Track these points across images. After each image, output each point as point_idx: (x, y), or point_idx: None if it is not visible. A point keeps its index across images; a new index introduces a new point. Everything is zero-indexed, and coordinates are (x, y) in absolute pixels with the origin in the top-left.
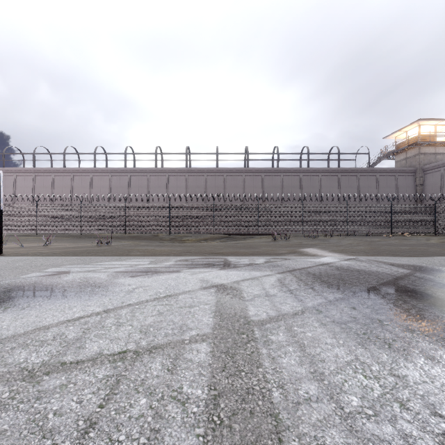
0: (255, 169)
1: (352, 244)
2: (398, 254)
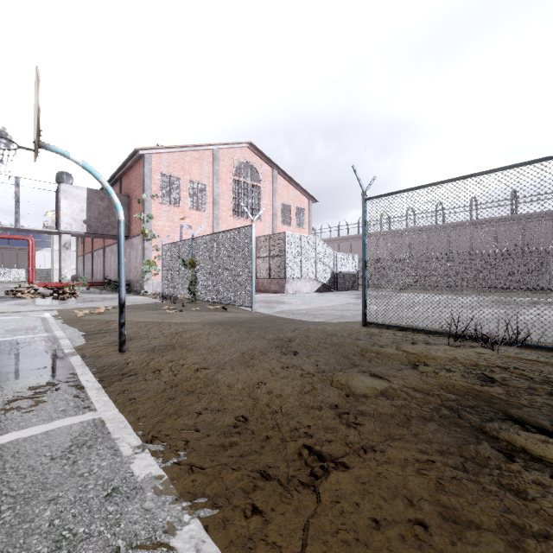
0: None
1: None
2: None
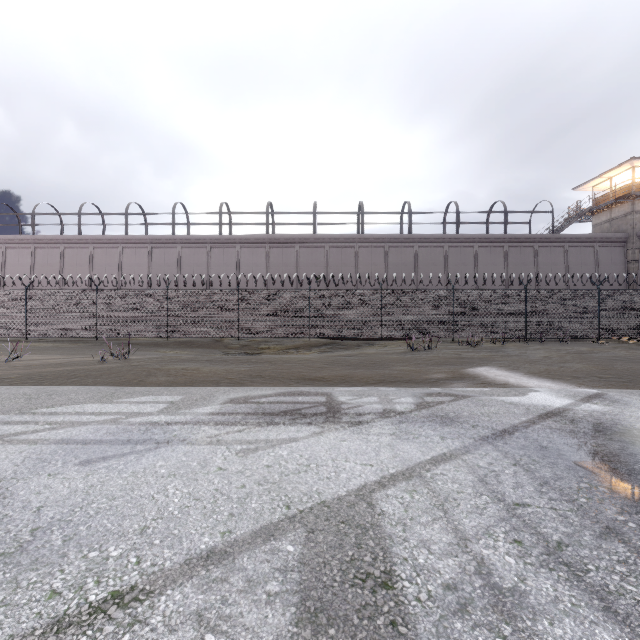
0: (374, 237)
1: (553, 358)
2: None
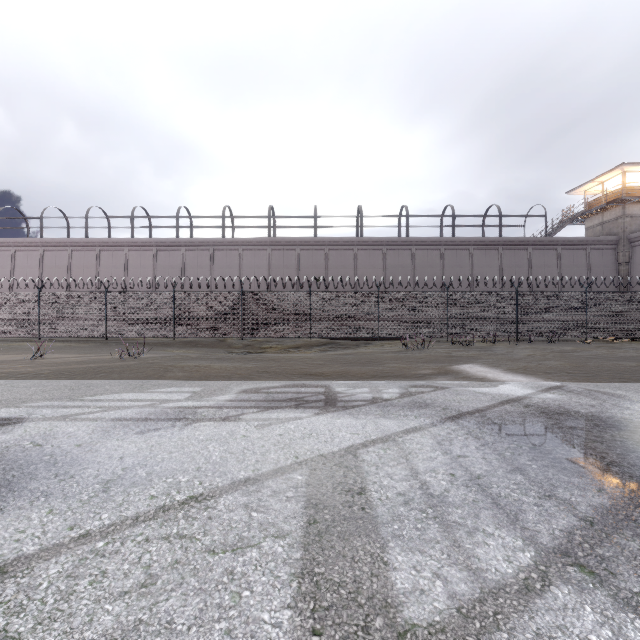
0: (373, 240)
1: (535, 356)
2: (629, 378)
